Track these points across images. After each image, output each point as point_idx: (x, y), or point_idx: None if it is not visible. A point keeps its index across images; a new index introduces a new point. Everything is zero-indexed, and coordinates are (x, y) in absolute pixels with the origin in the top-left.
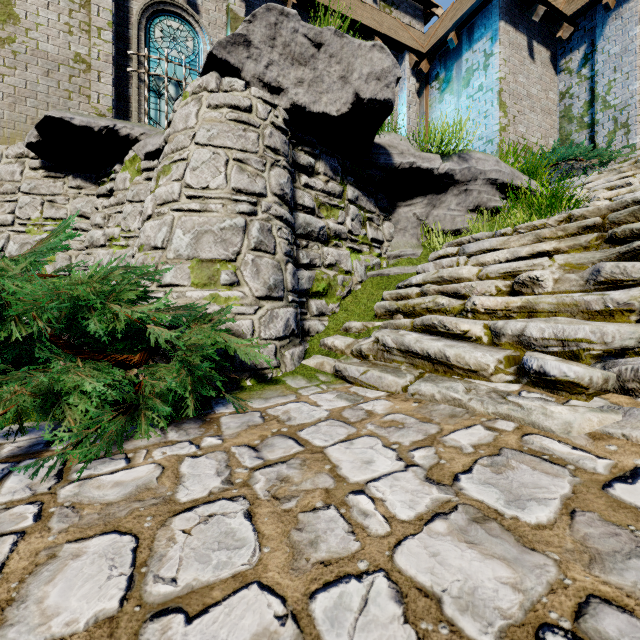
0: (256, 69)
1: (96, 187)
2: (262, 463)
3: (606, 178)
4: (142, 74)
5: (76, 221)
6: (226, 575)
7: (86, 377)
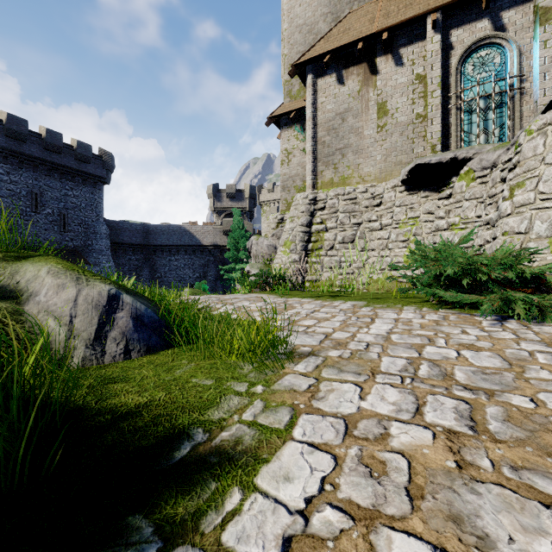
0: None
1: (437, 194)
2: None
3: None
4: (458, 104)
5: (425, 217)
6: None
7: (525, 294)
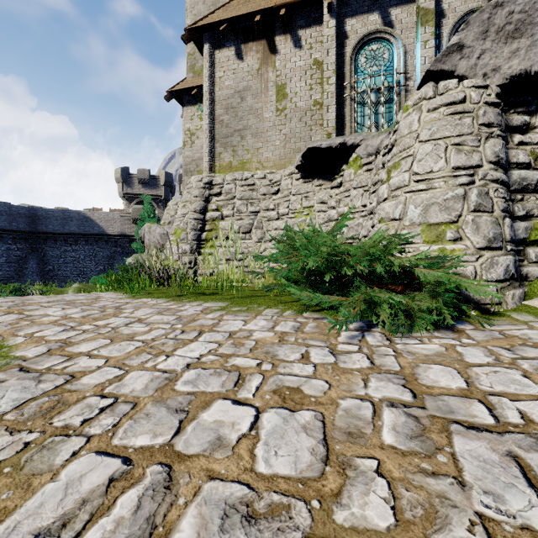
0: (468, 64)
1: (330, 182)
2: (520, 357)
3: None
4: (352, 95)
5: (319, 206)
6: (524, 393)
7: (391, 295)
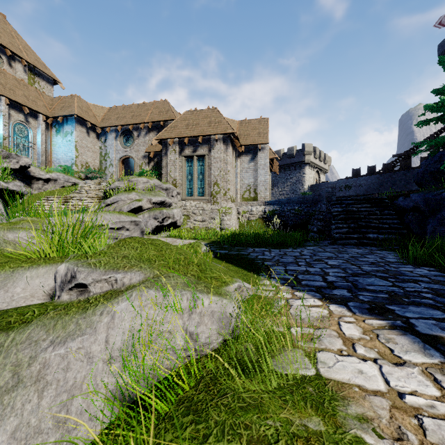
0: None
1: None
2: None
3: (91, 183)
4: None
5: None
6: None
7: None
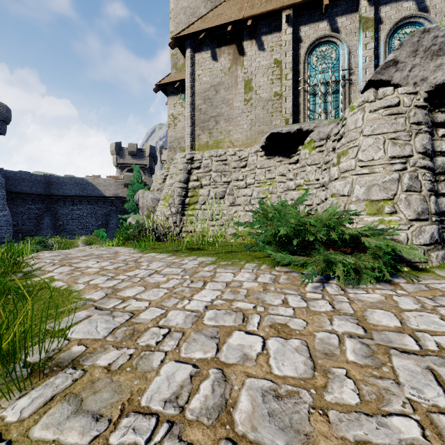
0: (401, 75)
1: (288, 159)
2: (439, 305)
3: None
4: (305, 87)
5: (279, 178)
6: (440, 331)
7: (344, 257)
